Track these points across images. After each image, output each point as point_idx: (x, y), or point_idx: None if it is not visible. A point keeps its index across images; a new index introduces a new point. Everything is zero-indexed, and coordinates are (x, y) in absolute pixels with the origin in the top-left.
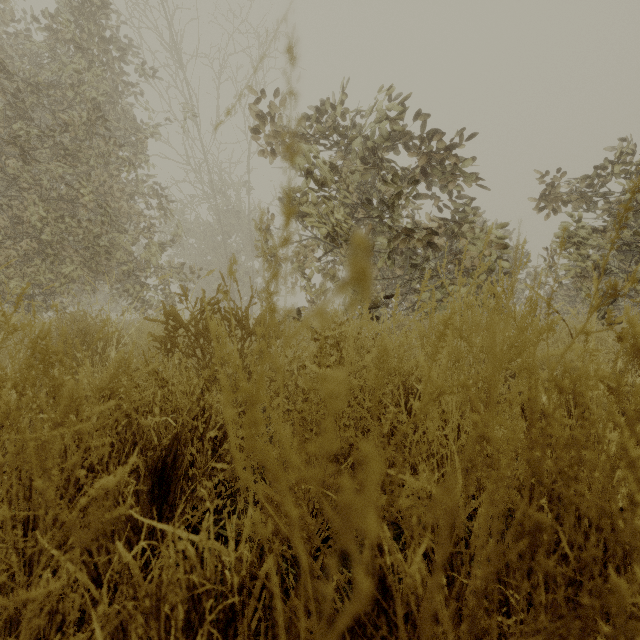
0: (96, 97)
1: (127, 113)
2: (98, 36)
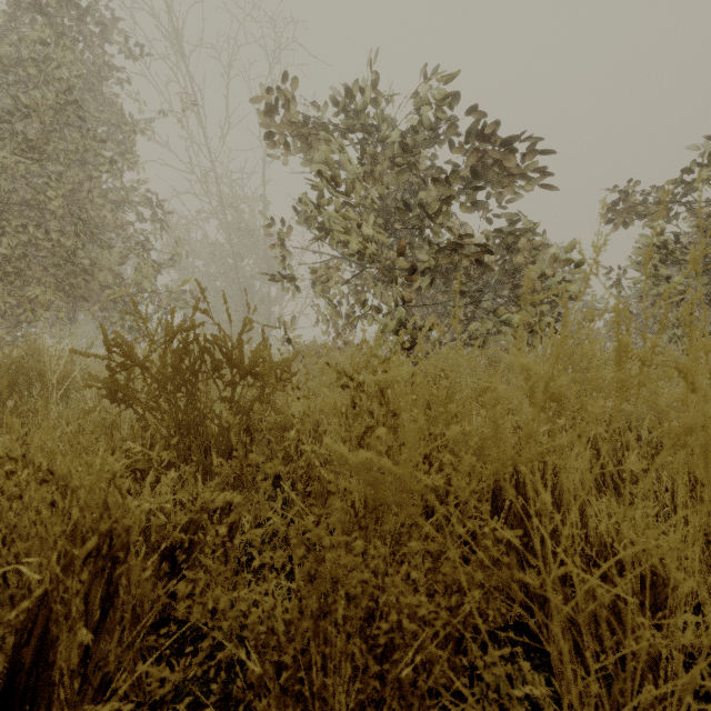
0: (70, 79)
1: (115, 106)
2: (74, 5)
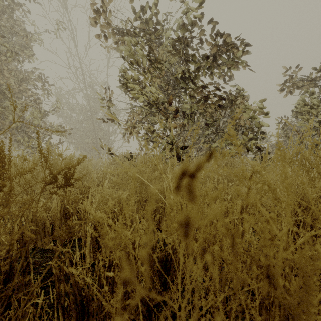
0: None
1: (21, 27)
2: None
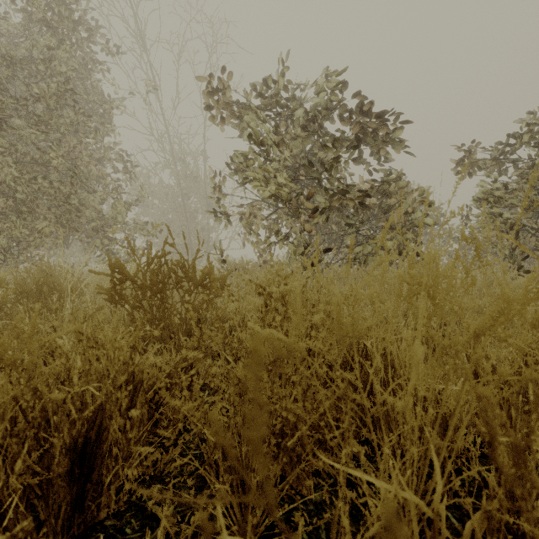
0: (66, 72)
1: (97, 88)
2: (69, 18)
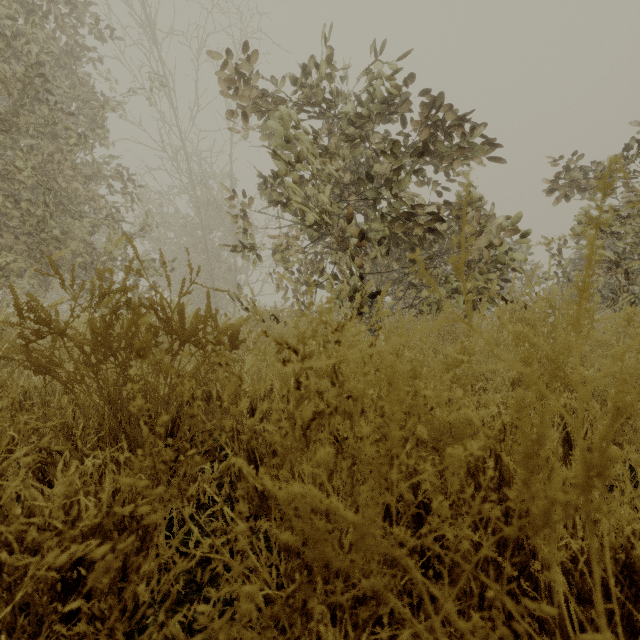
0: (40, 55)
1: (88, 85)
2: None
